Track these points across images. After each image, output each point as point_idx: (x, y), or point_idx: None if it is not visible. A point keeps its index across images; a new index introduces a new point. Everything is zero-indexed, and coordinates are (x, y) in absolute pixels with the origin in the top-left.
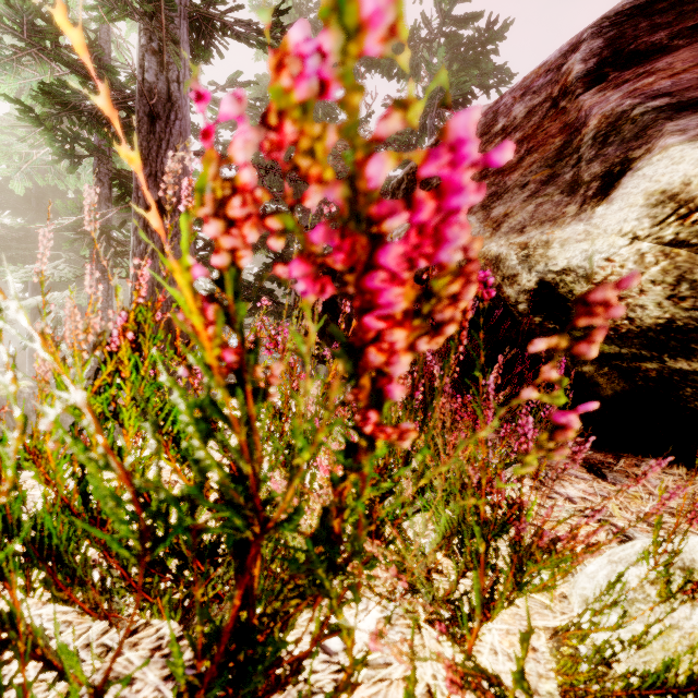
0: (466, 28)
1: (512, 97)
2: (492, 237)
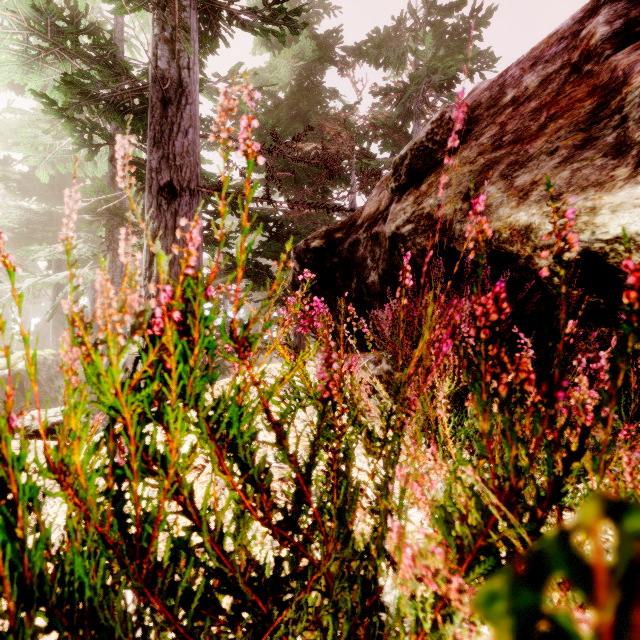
0: (450, 17)
1: (519, 69)
2: (519, 206)
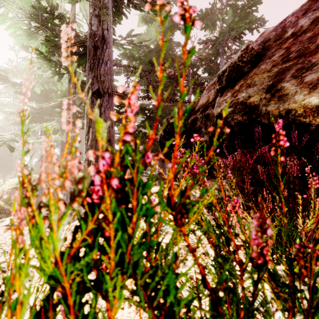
0: (240, 1)
1: (294, 17)
2: (311, 93)
